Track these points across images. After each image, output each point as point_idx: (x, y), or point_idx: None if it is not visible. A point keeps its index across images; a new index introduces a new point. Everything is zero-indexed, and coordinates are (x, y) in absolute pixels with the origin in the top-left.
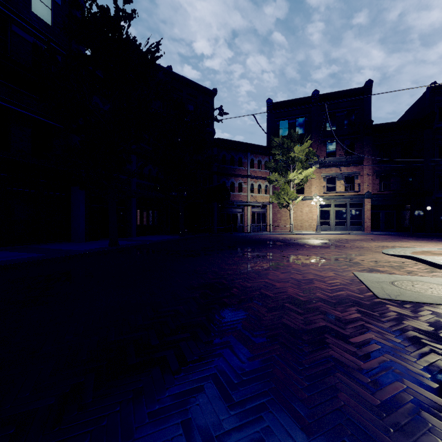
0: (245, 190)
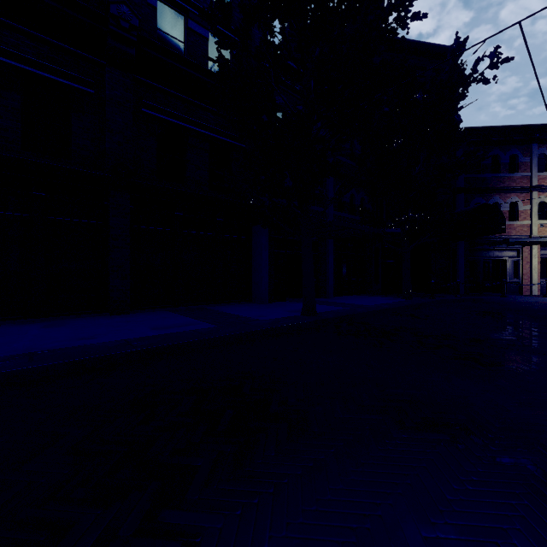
0: (525, 216)
